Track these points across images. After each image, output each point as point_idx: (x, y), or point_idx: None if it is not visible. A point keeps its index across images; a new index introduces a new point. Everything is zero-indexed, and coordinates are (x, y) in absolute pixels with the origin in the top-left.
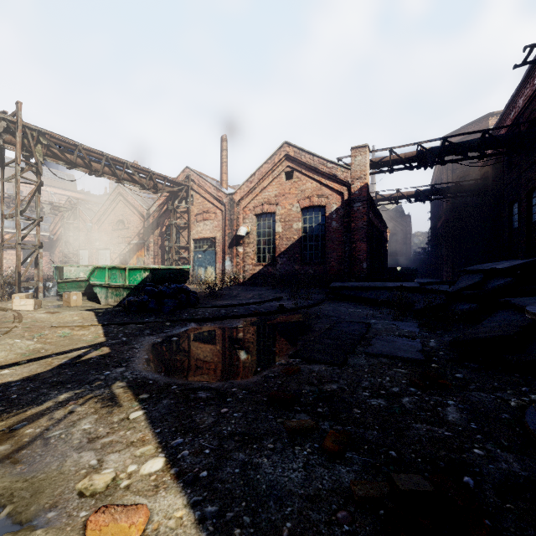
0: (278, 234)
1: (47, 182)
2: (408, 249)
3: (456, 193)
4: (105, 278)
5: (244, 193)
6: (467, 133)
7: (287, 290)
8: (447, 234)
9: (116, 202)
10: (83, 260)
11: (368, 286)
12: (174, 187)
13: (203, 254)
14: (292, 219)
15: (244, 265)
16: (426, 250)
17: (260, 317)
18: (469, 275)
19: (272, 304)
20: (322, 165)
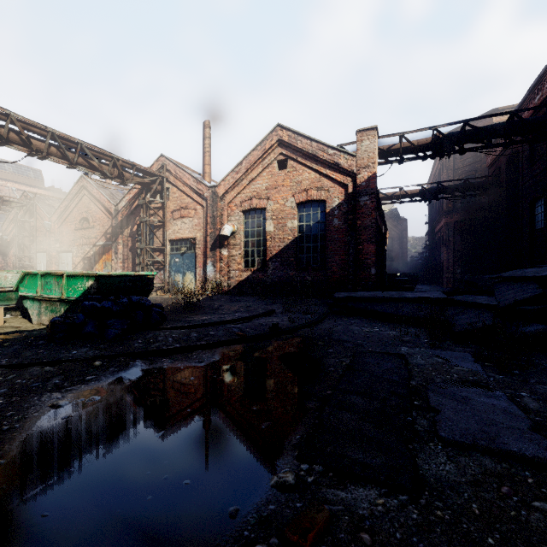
0: (269, 233)
1: (7, 177)
2: (404, 253)
3: (464, 192)
4: (37, 288)
5: (229, 185)
6: (493, 115)
7: (280, 300)
8: (448, 238)
9: (80, 196)
10: (41, 265)
11: (382, 296)
12: (146, 177)
13: (180, 257)
14: (286, 215)
15: (229, 270)
16: (424, 255)
17: (246, 346)
18: (508, 283)
19: (262, 321)
20: (322, 151)
